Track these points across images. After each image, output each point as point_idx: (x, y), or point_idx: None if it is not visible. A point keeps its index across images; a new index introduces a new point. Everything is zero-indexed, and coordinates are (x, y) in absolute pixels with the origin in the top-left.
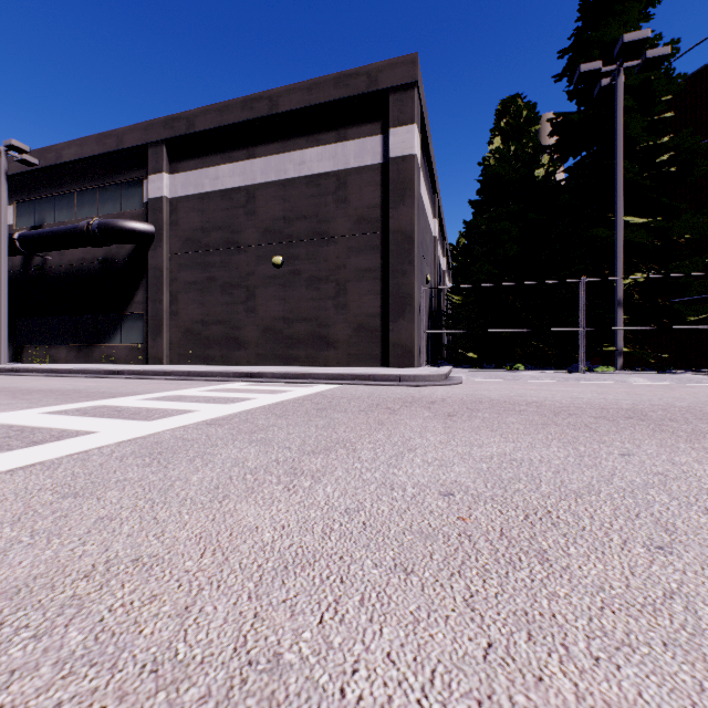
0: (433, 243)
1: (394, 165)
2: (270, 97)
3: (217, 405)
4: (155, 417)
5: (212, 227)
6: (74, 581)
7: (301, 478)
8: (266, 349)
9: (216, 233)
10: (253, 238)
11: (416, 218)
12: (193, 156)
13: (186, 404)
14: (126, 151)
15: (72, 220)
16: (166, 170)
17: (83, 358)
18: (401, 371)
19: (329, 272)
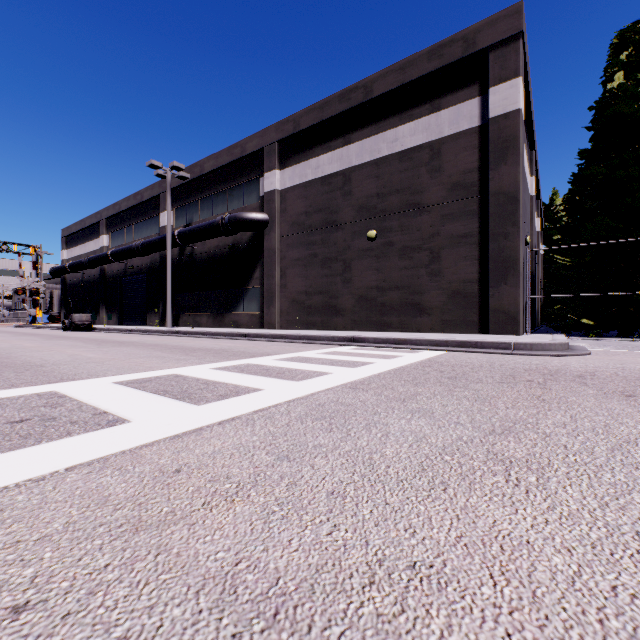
0: (529, 203)
1: (494, 125)
2: (365, 86)
3: (343, 368)
4: (299, 378)
5: (314, 210)
6: (363, 587)
7: (515, 469)
8: (360, 315)
9: (317, 215)
10: (349, 216)
11: (521, 176)
12: (298, 152)
13: (315, 366)
14: (247, 156)
15: (210, 217)
16: (277, 167)
17: (217, 324)
18: (508, 338)
19: (421, 241)
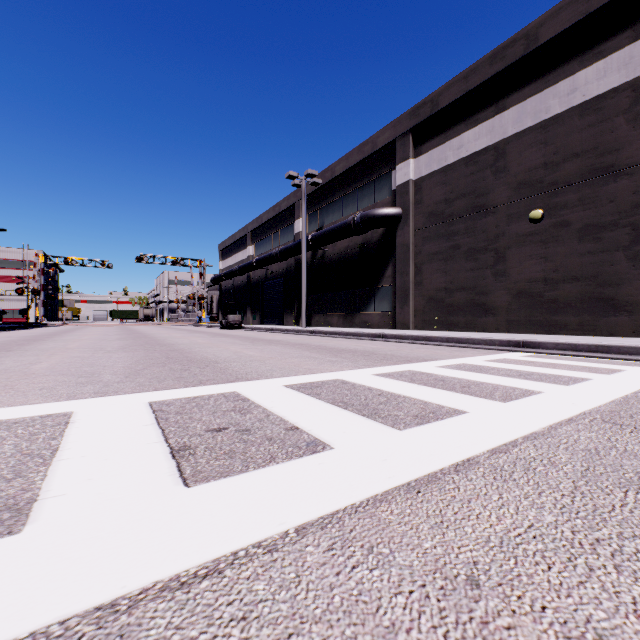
0: None
1: None
2: (526, 35)
3: (550, 385)
4: (499, 396)
5: (455, 196)
6: None
7: None
8: (518, 314)
9: (459, 202)
10: (503, 196)
11: None
12: (435, 134)
13: (503, 378)
14: (378, 151)
15: (340, 219)
16: (411, 156)
17: (347, 324)
18: None
19: (617, 215)
